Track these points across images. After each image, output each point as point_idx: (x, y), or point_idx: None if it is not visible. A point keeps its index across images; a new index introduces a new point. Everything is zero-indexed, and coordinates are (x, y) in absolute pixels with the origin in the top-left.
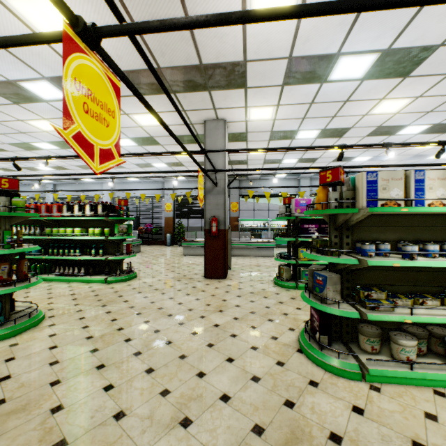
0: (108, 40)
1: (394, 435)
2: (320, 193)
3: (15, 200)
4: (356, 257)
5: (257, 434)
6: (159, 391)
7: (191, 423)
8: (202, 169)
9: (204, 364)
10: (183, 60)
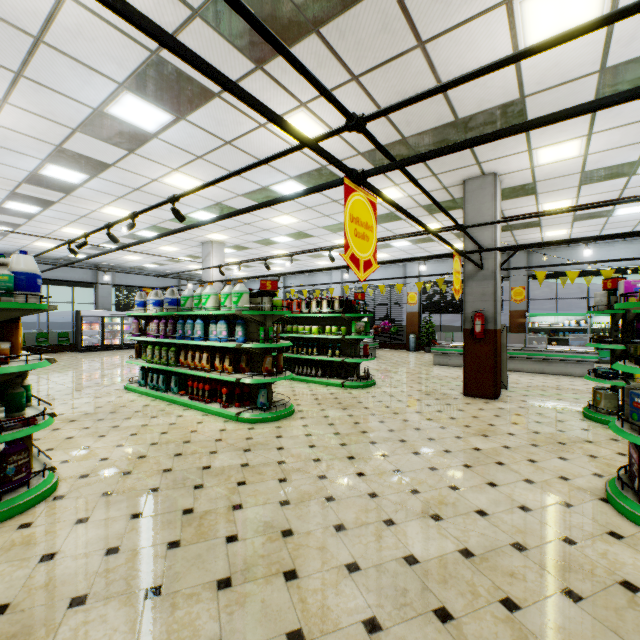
0: None
1: None
2: None
3: (275, 300)
4: None
5: (516, 549)
6: (408, 488)
7: (441, 519)
8: (458, 252)
9: (458, 480)
10: (433, 123)
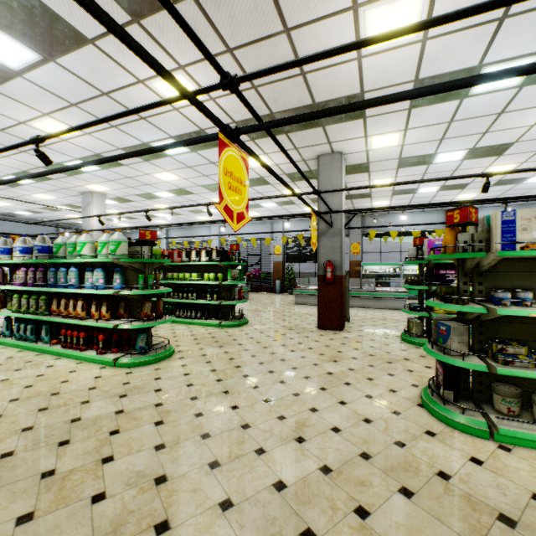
0: (227, 98)
1: (513, 486)
2: (447, 235)
3: (155, 249)
4: (487, 306)
5: (364, 458)
6: (276, 416)
7: (304, 441)
8: (315, 212)
9: (316, 403)
10: (296, 103)
